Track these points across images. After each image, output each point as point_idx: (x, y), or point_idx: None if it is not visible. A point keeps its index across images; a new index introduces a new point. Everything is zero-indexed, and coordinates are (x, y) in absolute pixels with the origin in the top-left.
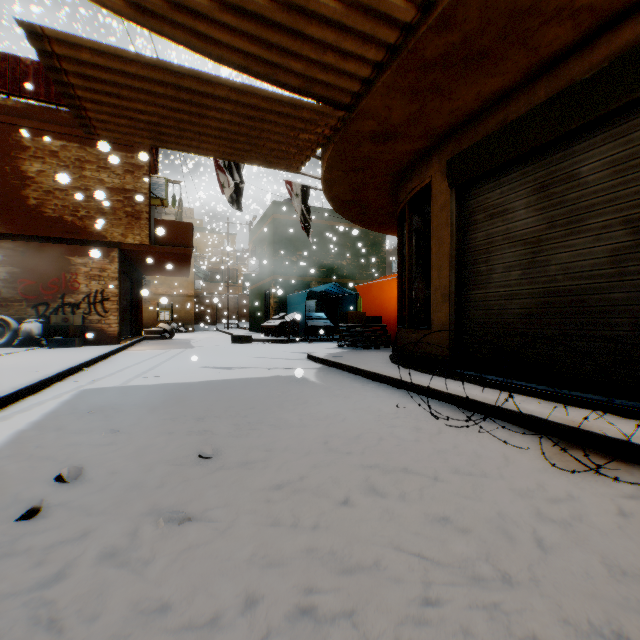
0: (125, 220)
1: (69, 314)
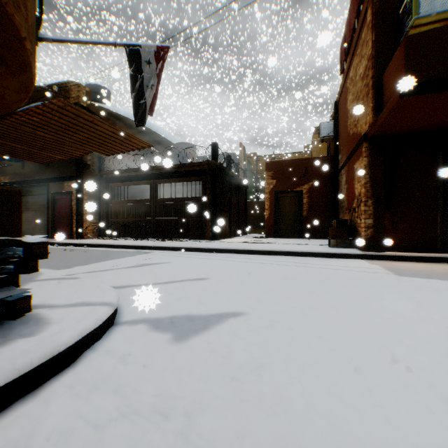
0: (365, 104)
1: (354, 218)
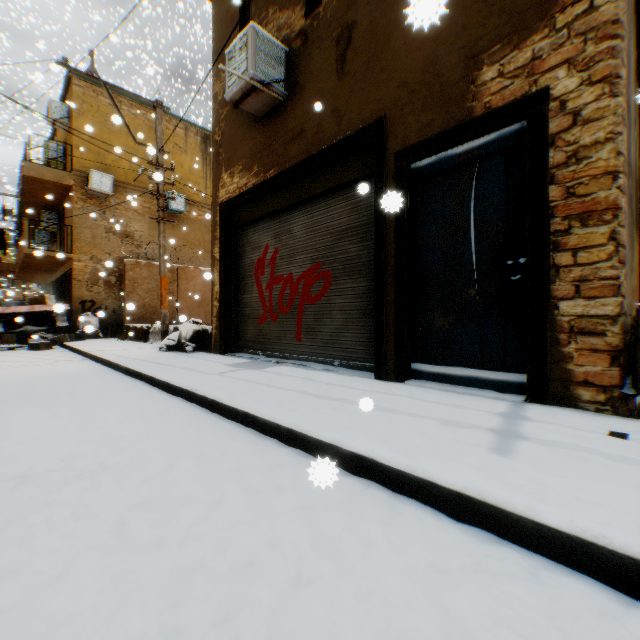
0: None
1: None
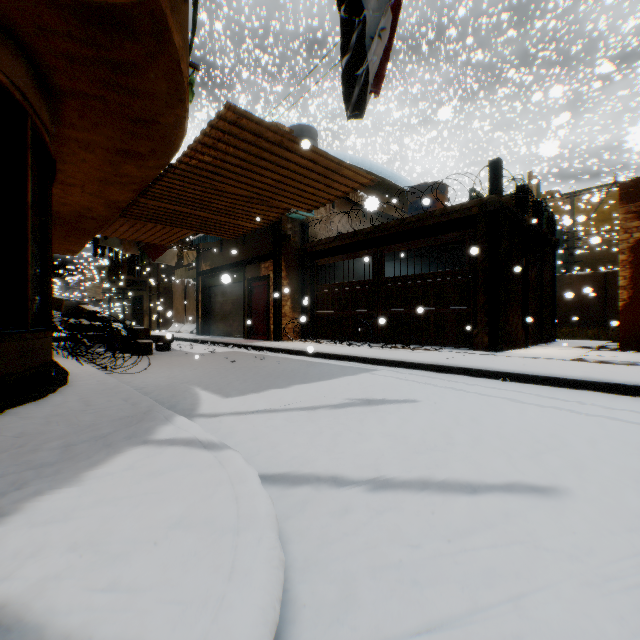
0: None
1: None
